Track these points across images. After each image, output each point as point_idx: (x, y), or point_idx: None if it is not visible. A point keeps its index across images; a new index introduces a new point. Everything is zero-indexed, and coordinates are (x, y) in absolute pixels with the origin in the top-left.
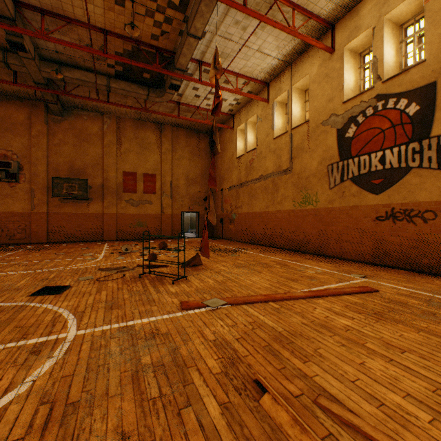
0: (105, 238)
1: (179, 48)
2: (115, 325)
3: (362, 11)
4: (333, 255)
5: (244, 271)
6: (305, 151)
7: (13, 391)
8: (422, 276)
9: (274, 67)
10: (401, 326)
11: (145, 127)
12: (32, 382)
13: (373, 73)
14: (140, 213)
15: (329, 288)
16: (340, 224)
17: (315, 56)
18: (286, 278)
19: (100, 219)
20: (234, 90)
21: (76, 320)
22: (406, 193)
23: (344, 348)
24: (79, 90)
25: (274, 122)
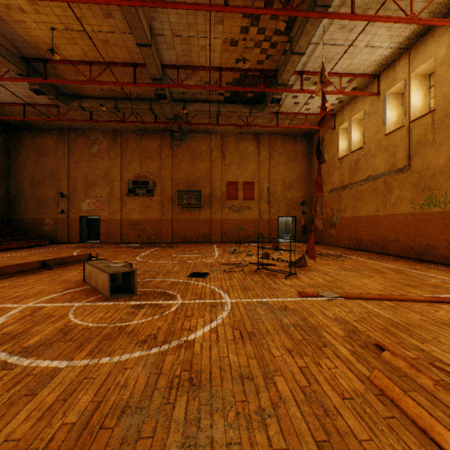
0: (212, 240)
1: (282, 66)
2: (254, 300)
3: None
4: None
5: (352, 274)
6: (429, 146)
7: (214, 321)
8: None
9: (386, 57)
10: None
11: (244, 140)
12: (221, 319)
13: None
14: (240, 218)
15: None
16: None
17: (444, 34)
18: (402, 283)
19: (208, 224)
20: (337, 91)
21: (226, 293)
22: None
23: None
24: (195, 118)
25: (386, 116)
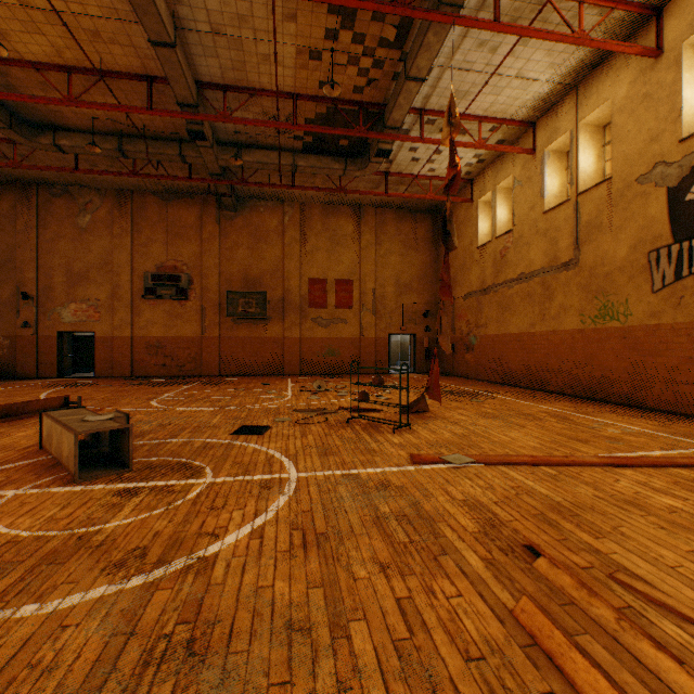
0: (285, 371)
1: (392, 99)
2: (337, 472)
3: None
4: (659, 408)
5: (495, 423)
6: (604, 231)
7: (262, 515)
8: None
9: (545, 97)
10: None
11: (337, 214)
12: (275, 511)
13: None
14: (330, 336)
15: (646, 456)
16: (674, 353)
17: (624, 67)
18: (567, 436)
19: (279, 345)
20: (475, 144)
21: (292, 462)
22: None
23: (664, 531)
24: (257, 175)
25: (545, 185)
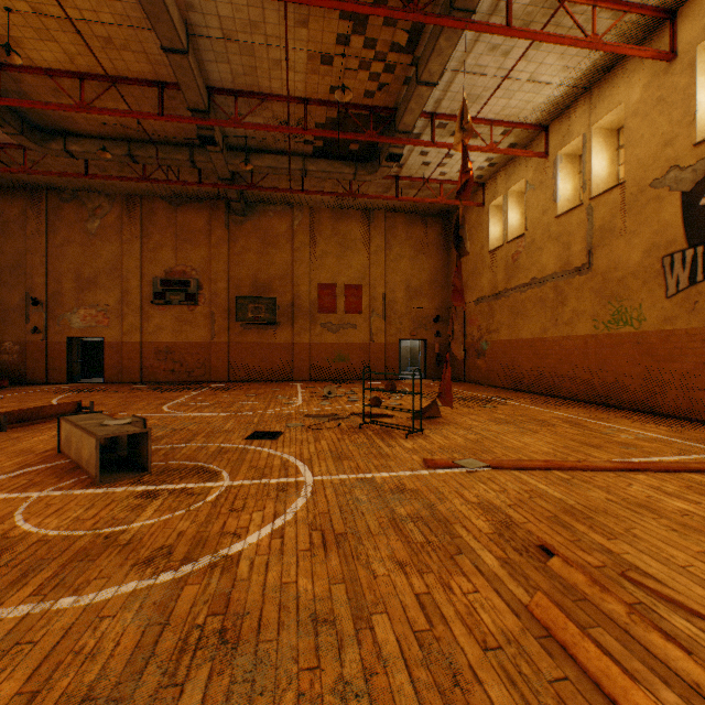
0: (295, 376)
1: (403, 103)
2: (352, 475)
3: None
4: (673, 414)
5: (507, 428)
6: (617, 235)
7: (281, 517)
8: None
9: (557, 100)
10: None
11: (346, 218)
12: (293, 513)
13: None
14: (340, 342)
15: (659, 461)
16: (689, 359)
17: (638, 70)
18: (580, 442)
19: (289, 351)
20: (487, 148)
21: (307, 466)
22: None
23: (675, 533)
24: (266, 180)
25: (557, 189)
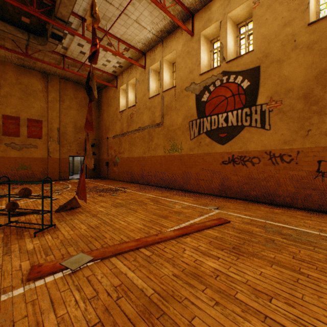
0: None
1: None
2: None
3: (213, 8)
4: (193, 191)
5: (121, 211)
6: (173, 110)
7: None
8: (252, 204)
9: (150, 40)
10: (257, 261)
11: (29, 75)
12: None
13: (220, 55)
14: (23, 156)
15: (194, 223)
16: (198, 166)
17: (180, 37)
18: (158, 215)
19: None
20: (116, 52)
21: None
22: (242, 144)
23: (219, 308)
24: None
25: (150, 85)
